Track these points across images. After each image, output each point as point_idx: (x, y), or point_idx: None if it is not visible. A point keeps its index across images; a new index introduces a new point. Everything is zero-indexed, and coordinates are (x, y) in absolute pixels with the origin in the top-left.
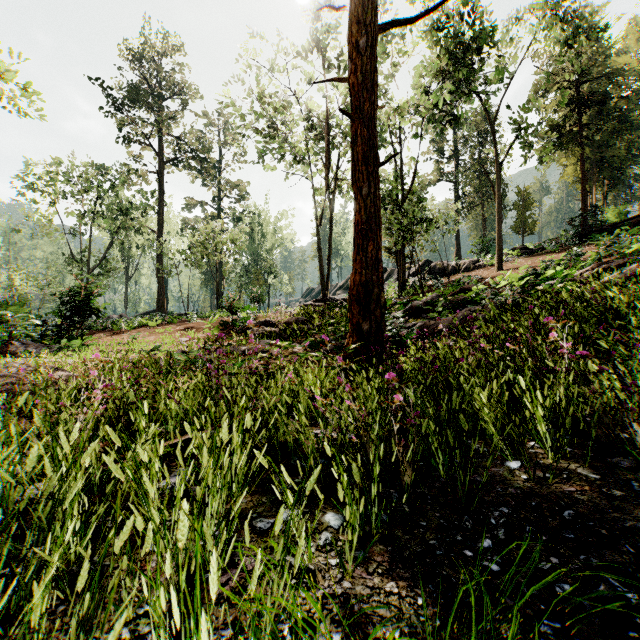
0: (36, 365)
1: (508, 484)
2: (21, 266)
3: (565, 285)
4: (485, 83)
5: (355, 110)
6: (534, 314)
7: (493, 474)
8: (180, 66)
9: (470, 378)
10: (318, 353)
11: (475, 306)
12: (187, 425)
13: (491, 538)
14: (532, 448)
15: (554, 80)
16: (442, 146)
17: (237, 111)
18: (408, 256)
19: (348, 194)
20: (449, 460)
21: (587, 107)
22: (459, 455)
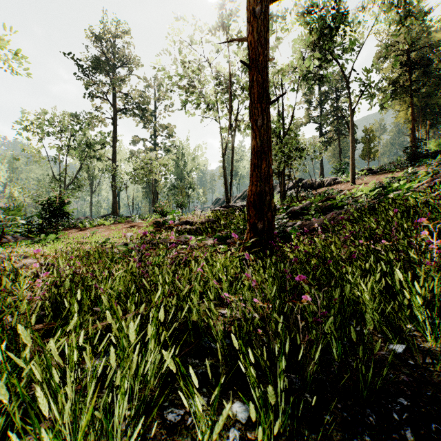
0: (11, 254)
1: (398, 369)
2: (19, 183)
3: (411, 194)
4: (343, 51)
5: (252, 61)
6: (388, 216)
7: (381, 358)
8: (128, 44)
9: (356, 271)
10: (224, 245)
11: (339, 210)
12: (109, 314)
13: (400, 439)
14: (409, 331)
15: (391, 49)
16: (310, 98)
17: (166, 73)
18: (287, 175)
19: (244, 132)
20: (338, 342)
21: (416, 68)
22: (362, 351)
